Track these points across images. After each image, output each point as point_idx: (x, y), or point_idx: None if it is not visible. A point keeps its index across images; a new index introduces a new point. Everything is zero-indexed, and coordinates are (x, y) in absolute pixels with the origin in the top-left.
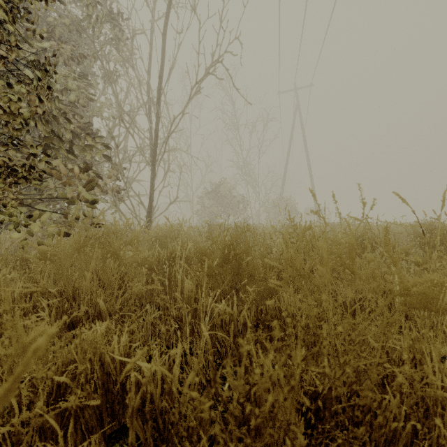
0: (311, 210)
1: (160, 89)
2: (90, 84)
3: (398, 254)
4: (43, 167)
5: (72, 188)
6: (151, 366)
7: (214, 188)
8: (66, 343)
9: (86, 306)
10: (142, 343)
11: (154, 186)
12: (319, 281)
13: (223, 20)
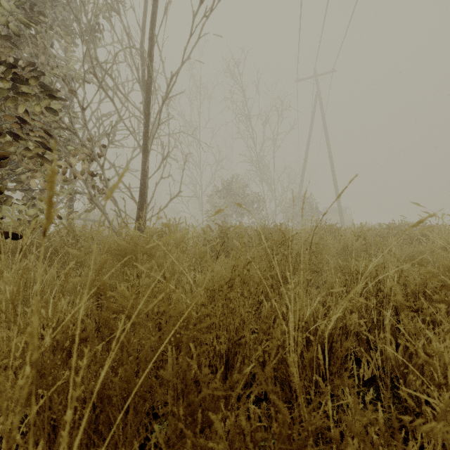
0: None
1: (152, 37)
2: (51, 26)
3: None
4: None
5: None
6: None
7: (226, 185)
8: None
9: None
10: None
11: (145, 173)
12: None
13: None
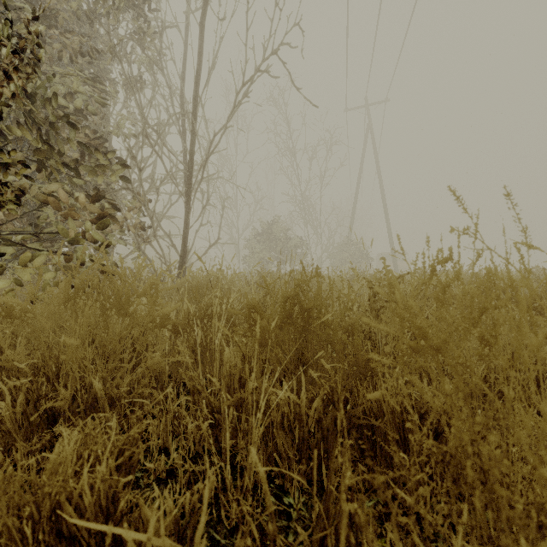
0: (452, 228)
1: (196, 97)
2: (105, 90)
3: (542, 310)
4: (36, 193)
5: (76, 222)
6: (146, 539)
7: (266, 228)
8: (39, 449)
9: (72, 391)
10: (158, 447)
11: (188, 222)
12: (468, 358)
13: (279, 1)
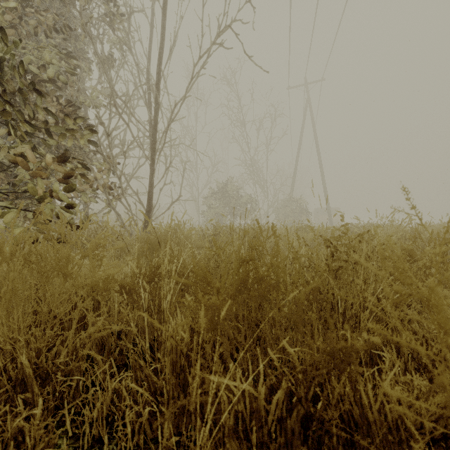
0: None
1: (159, 72)
2: (79, 65)
3: None
4: (6, 154)
5: (44, 180)
6: None
7: (221, 187)
8: None
9: None
10: (90, 437)
11: (153, 182)
12: None
13: None
